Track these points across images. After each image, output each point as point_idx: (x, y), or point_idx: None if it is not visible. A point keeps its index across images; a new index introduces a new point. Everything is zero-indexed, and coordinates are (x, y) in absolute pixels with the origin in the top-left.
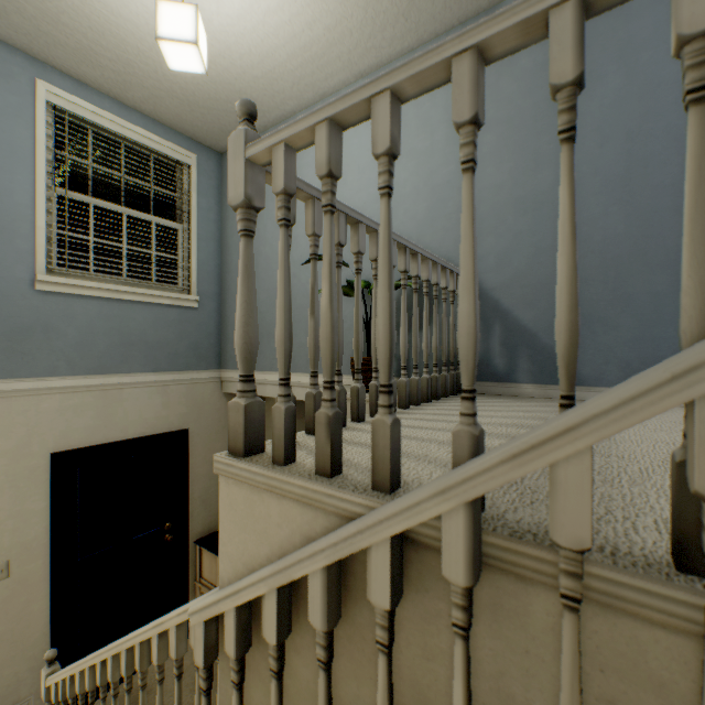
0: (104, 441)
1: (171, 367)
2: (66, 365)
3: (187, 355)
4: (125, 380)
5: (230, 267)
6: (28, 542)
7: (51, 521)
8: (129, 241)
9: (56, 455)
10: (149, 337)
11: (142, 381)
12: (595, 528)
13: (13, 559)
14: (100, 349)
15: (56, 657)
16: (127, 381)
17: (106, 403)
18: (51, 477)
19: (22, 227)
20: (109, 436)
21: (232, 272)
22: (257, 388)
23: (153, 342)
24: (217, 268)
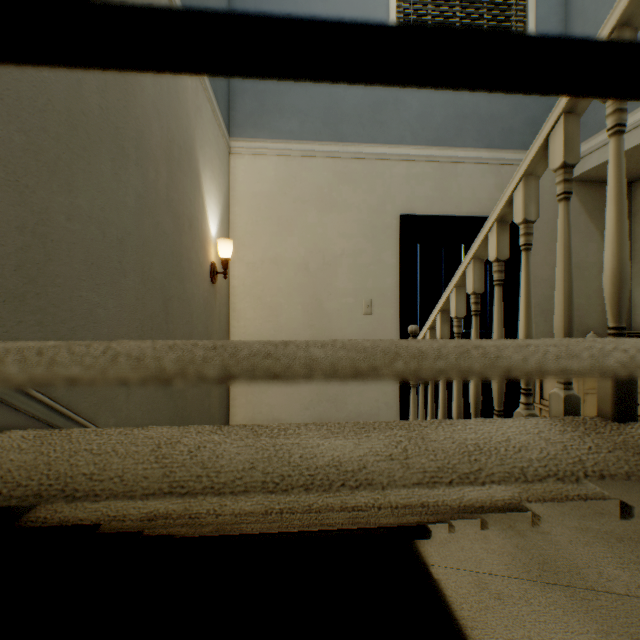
0: (439, 214)
1: (503, 145)
2: (410, 136)
3: (522, 133)
4: (457, 155)
5: (581, 8)
6: (383, 290)
7: (399, 278)
8: (461, 11)
9: (403, 217)
10: (480, 111)
11: (474, 158)
12: None
13: (374, 300)
14: (436, 122)
15: (403, 404)
16: (459, 157)
17: (441, 177)
18: (399, 237)
19: (379, 13)
20: (444, 211)
21: (585, 11)
22: (637, 133)
23: (485, 116)
24: (558, 25)
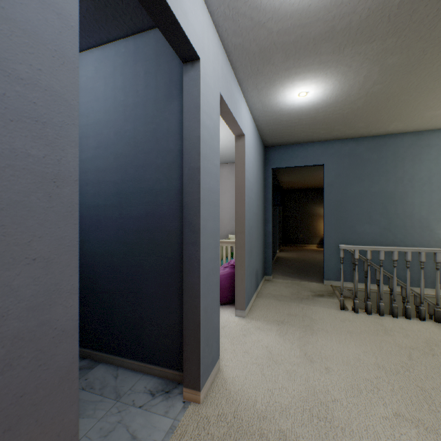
0: None
1: None
2: None
3: None
4: None
5: None
6: None
7: None
8: None
9: None
10: None
11: None
12: (436, 323)
13: None
14: None
15: None
16: None
17: None
18: None
19: None
20: None
21: None
22: None
23: None
24: None
